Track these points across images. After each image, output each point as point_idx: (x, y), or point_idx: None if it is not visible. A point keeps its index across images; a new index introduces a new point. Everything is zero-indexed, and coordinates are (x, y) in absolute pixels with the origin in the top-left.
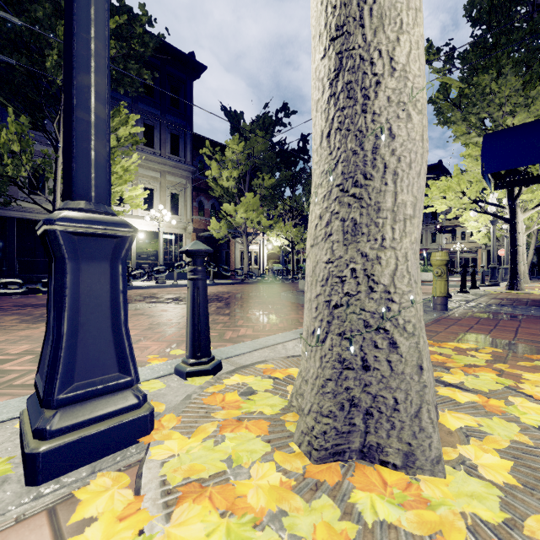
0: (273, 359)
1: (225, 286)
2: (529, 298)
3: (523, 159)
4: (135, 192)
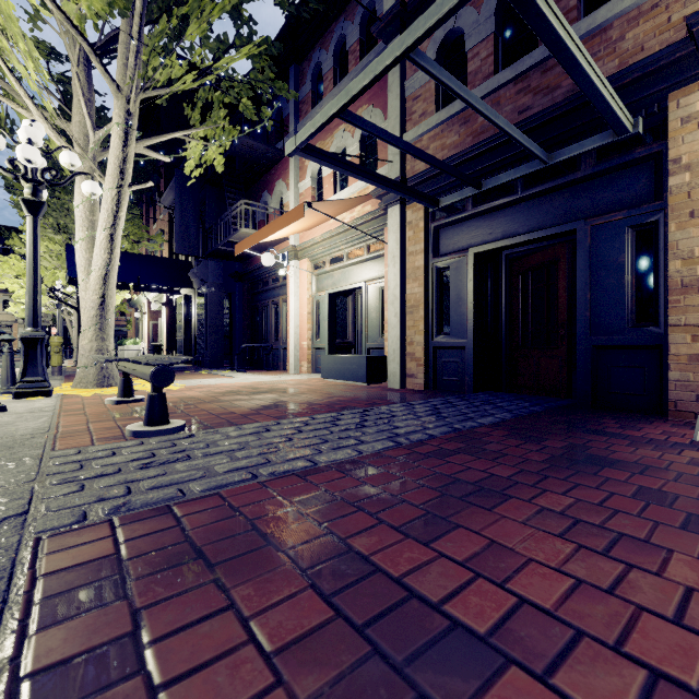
0: None
1: None
2: None
3: None
4: None
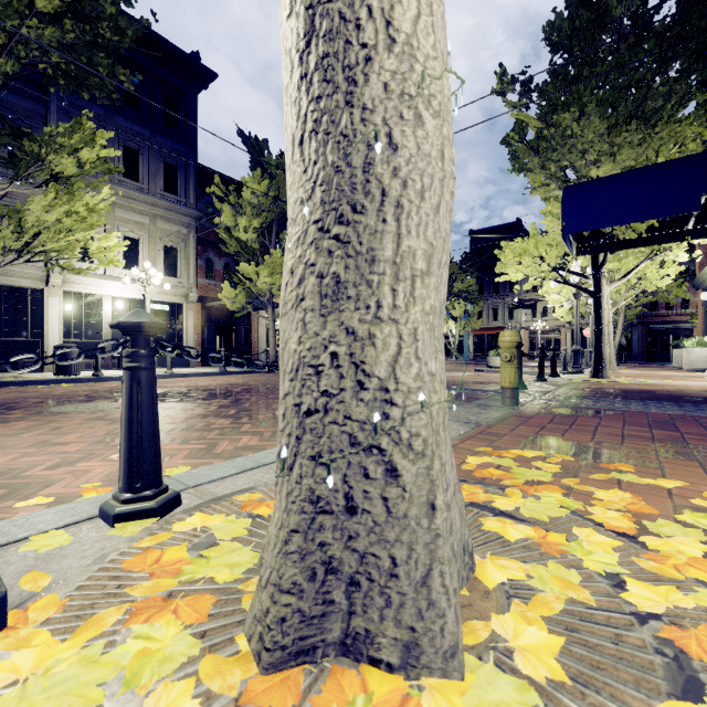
0: (266, 484)
1: (242, 376)
2: (614, 387)
3: (607, 219)
4: (107, 243)
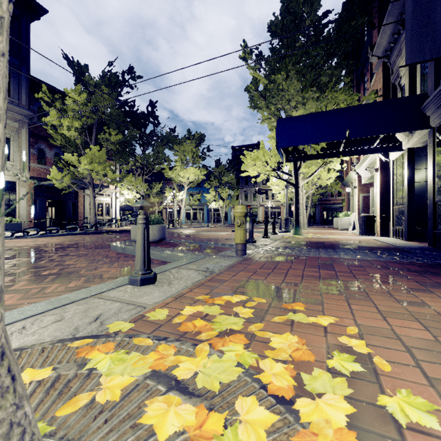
0: None
1: (64, 237)
2: (304, 240)
3: (300, 140)
4: None
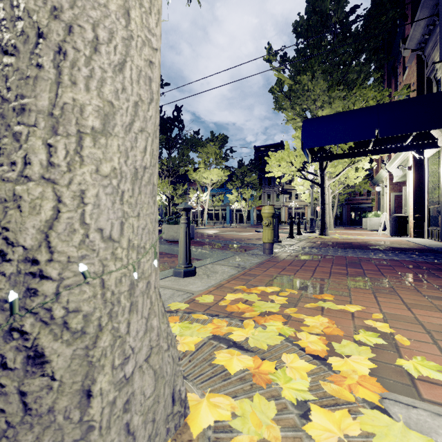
0: None
1: None
2: (331, 241)
3: (327, 140)
4: None
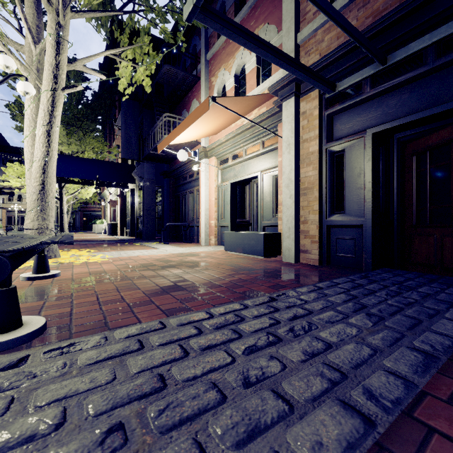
0: None
1: None
2: None
3: (67, 174)
4: None
